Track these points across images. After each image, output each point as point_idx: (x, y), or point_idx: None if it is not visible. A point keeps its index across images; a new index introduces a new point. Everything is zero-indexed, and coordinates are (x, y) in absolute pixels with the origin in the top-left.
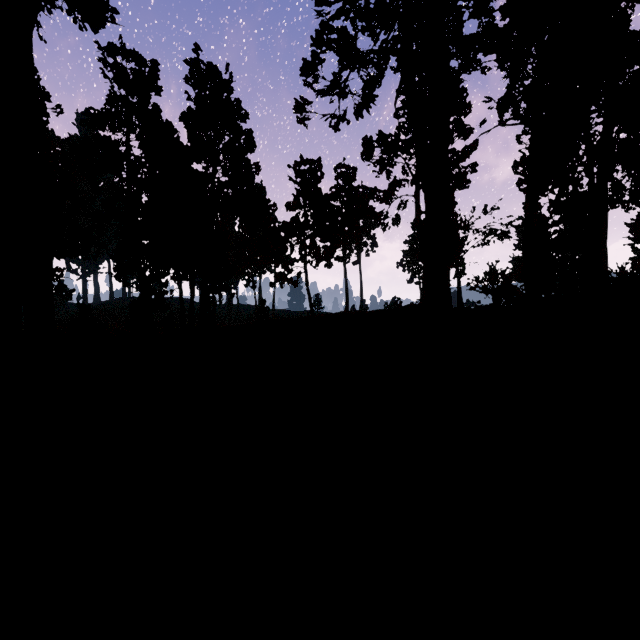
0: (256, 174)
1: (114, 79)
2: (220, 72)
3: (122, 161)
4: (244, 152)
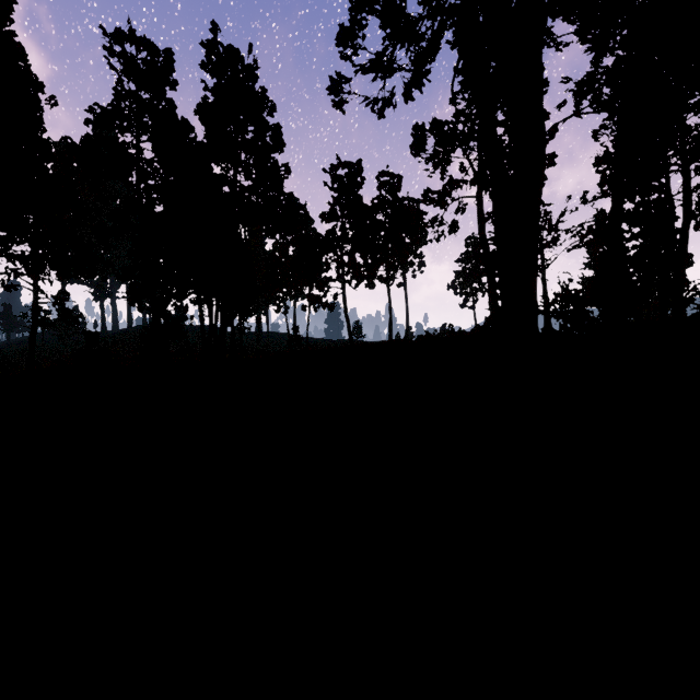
0: (285, 178)
1: (121, 70)
2: (242, 56)
3: (132, 166)
4: (270, 150)
